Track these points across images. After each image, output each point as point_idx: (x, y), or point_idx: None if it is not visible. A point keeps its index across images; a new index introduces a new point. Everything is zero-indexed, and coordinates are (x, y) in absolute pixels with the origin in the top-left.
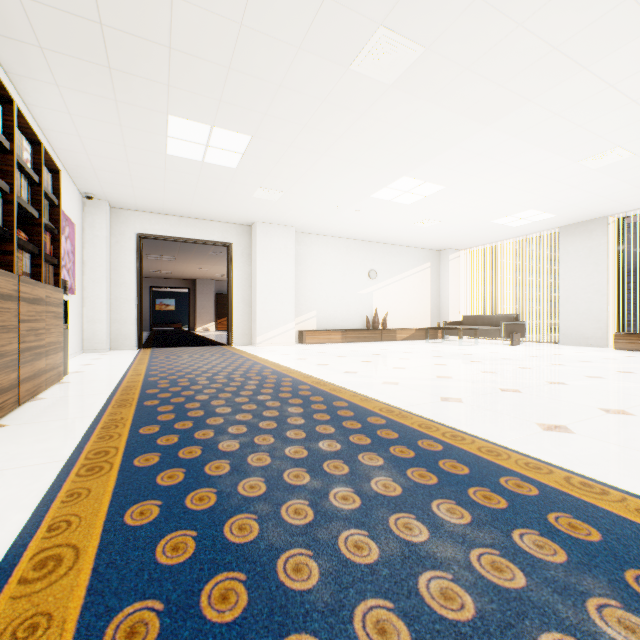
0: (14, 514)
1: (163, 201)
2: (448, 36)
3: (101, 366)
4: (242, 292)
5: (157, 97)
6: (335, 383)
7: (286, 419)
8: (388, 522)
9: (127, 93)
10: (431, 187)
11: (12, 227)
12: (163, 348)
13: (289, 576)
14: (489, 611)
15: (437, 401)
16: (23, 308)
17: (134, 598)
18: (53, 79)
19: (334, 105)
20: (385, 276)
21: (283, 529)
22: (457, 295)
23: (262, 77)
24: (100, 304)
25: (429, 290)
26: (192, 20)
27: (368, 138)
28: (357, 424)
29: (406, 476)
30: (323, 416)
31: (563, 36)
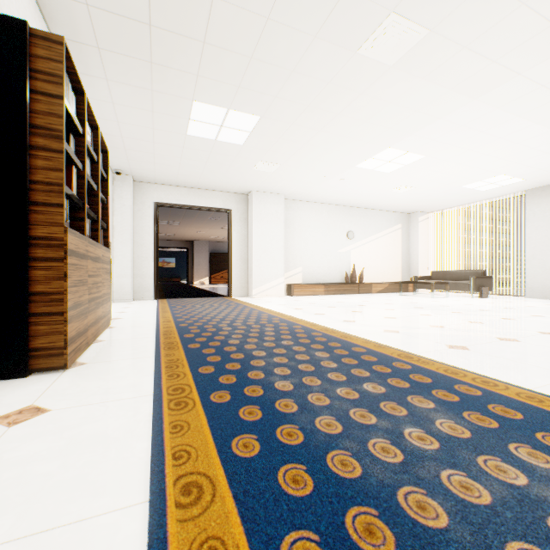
0: (135, 442)
1: (177, 175)
2: (453, 18)
3: (134, 313)
4: (240, 251)
5: (186, 86)
6: (341, 331)
7: (319, 362)
8: (478, 464)
9: (162, 83)
10: (412, 157)
11: (83, 198)
12: (175, 299)
13: (418, 513)
14: None
15: (445, 348)
16: (90, 265)
17: (287, 527)
18: (104, 74)
19: (337, 86)
20: (361, 236)
21: (382, 466)
22: (425, 253)
23: (278, 64)
24: (126, 262)
25: (400, 248)
26: (226, 17)
27: (362, 114)
28: (386, 368)
29: (465, 419)
30: (351, 360)
31: None
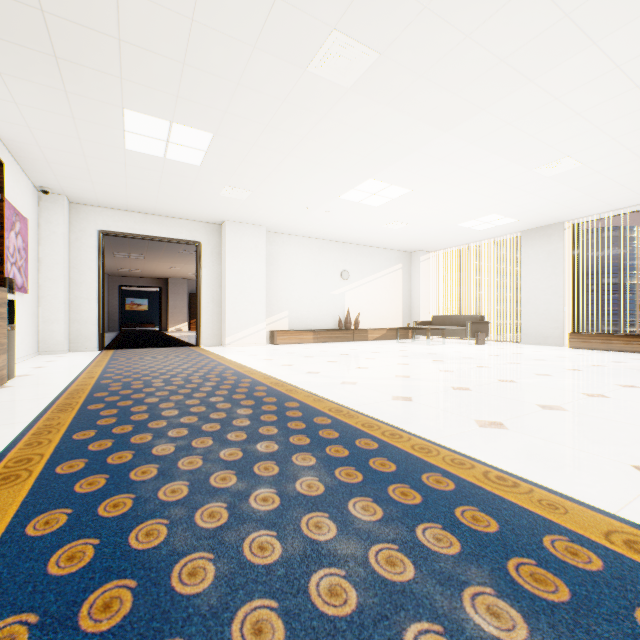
0: None
1: (126, 197)
2: (400, 43)
3: (54, 369)
4: (211, 292)
5: (110, 90)
6: (294, 384)
7: (232, 421)
8: (300, 522)
9: (77, 84)
10: (397, 190)
11: None
12: (127, 349)
13: (182, 581)
14: (370, 605)
15: (388, 400)
16: None
17: (9, 612)
18: None
19: (295, 106)
20: (357, 277)
21: (192, 533)
22: (427, 296)
23: (219, 74)
24: (57, 304)
25: (401, 291)
26: (140, 12)
27: (331, 140)
28: (302, 424)
29: (333, 475)
30: (270, 417)
31: (508, 49)
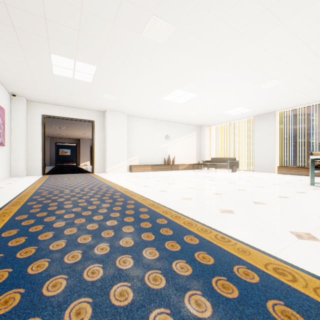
0: None
1: (55, 98)
2: (186, 22)
3: (16, 184)
4: (100, 146)
5: (43, 44)
6: (135, 191)
7: (98, 210)
8: (116, 260)
9: (26, 41)
10: (191, 95)
11: None
12: (56, 174)
13: (48, 289)
14: (138, 300)
15: (180, 199)
16: None
17: None
18: None
19: (136, 52)
20: (174, 138)
21: (60, 265)
22: (209, 148)
23: (97, 36)
24: (20, 151)
25: (195, 145)
26: (55, 5)
27: (156, 70)
28: (132, 212)
29: (140, 237)
30: (118, 208)
31: (240, 25)
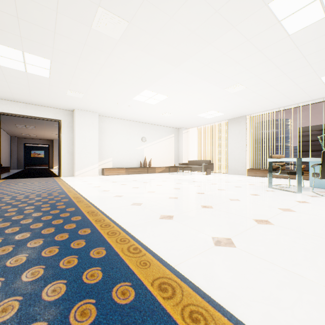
0: None
1: (11, 93)
2: (138, 17)
3: None
4: (67, 147)
5: None
6: (87, 197)
7: (21, 220)
8: None
9: None
10: (162, 96)
11: None
12: (14, 179)
13: None
14: None
15: (128, 205)
16: None
17: None
18: None
19: (92, 47)
20: (150, 140)
21: None
22: (187, 150)
23: (42, 26)
24: None
25: (173, 148)
26: None
27: (118, 68)
28: (61, 221)
29: (40, 252)
30: (48, 217)
31: (194, 26)
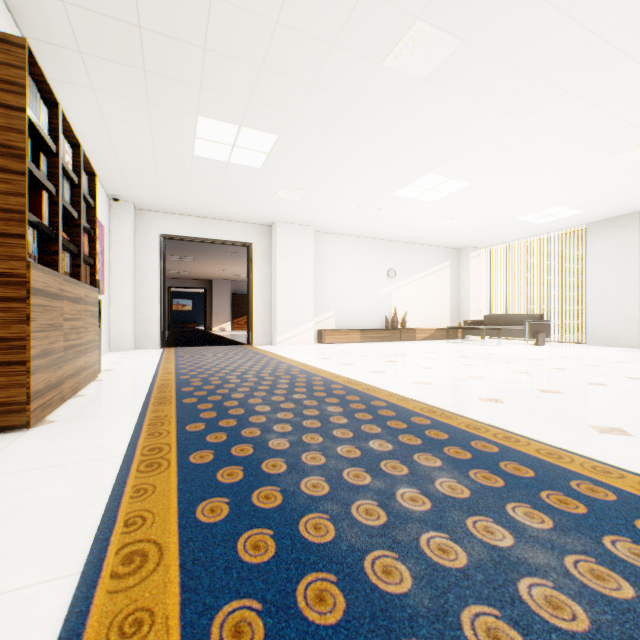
0: (87, 508)
1: (186, 202)
2: (487, 27)
3: (131, 364)
4: (262, 292)
5: (188, 98)
6: (366, 382)
7: (328, 418)
8: (466, 525)
9: (160, 95)
10: (456, 184)
11: (57, 228)
12: (185, 347)
13: (380, 579)
14: (605, 622)
15: (477, 401)
16: (67, 307)
17: (229, 596)
18: (90, 83)
19: (364, 102)
20: (404, 275)
21: (359, 530)
22: (477, 294)
23: (293, 75)
24: (126, 304)
25: (448, 289)
26: (228, 20)
27: (395, 135)
28: (402, 424)
29: (470, 478)
30: (365, 415)
31: (608, 23)
